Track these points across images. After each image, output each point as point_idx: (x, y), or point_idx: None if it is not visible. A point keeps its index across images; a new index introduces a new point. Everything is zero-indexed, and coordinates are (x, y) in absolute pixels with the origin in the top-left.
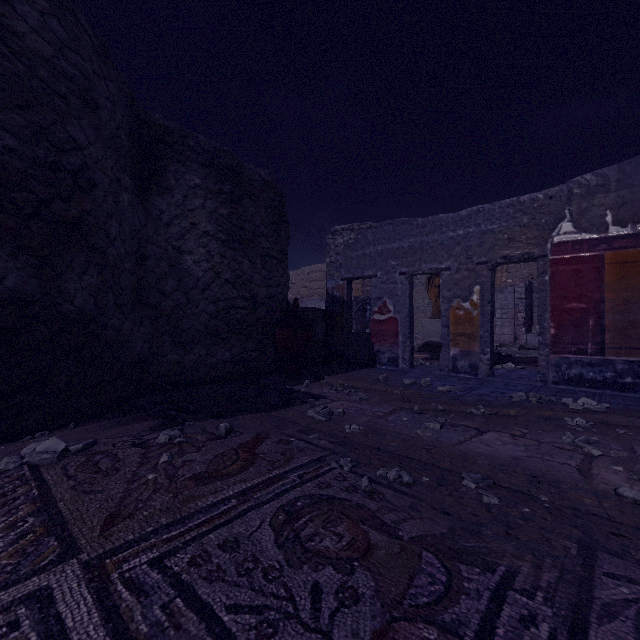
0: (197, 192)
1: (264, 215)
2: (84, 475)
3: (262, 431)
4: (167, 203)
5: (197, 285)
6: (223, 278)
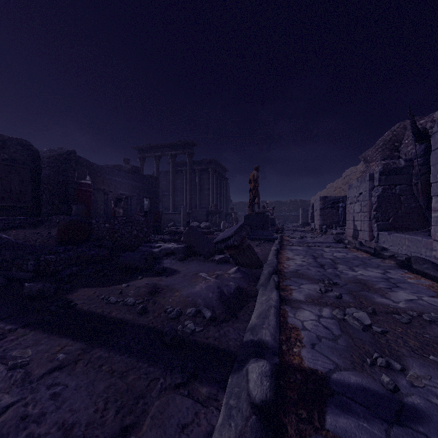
0: None
1: None
2: None
3: None
4: None
5: None
6: None
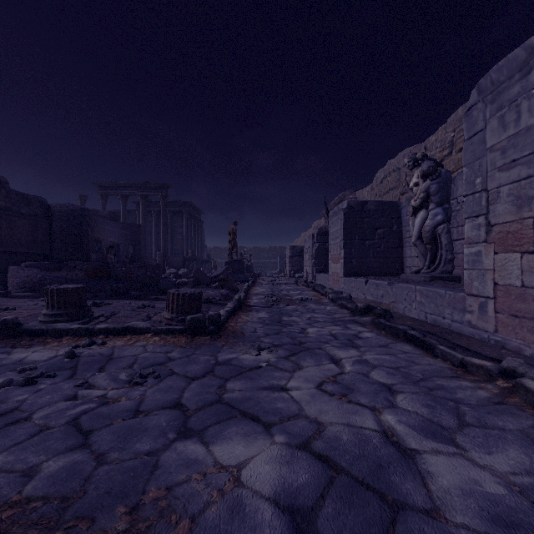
0: None
1: None
2: None
3: None
4: None
5: None
6: None
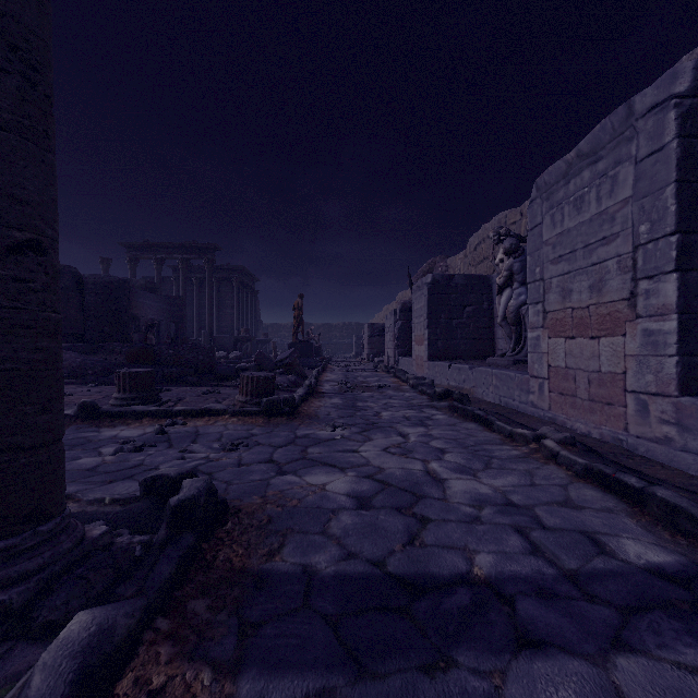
0: None
1: None
2: None
3: None
4: None
5: None
6: None
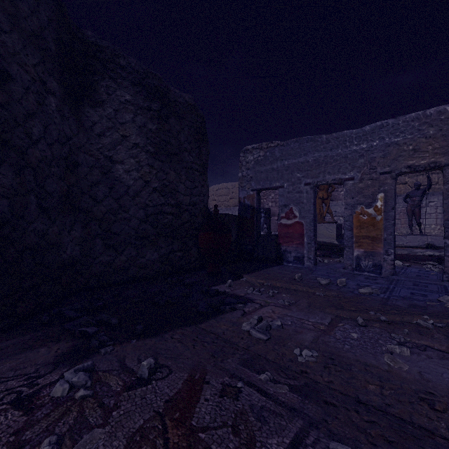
0: (128, 107)
1: (188, 133)
2: None
3: (196, 365)
4: (99, 115)
5: (128, 192)
6: (152, 186)
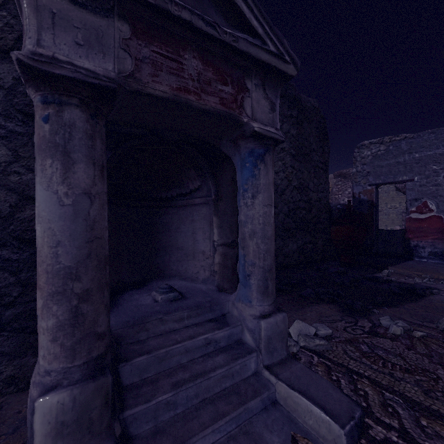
0: None
1: (314, 134)
2: (402, 375)
3: None
4: None
5: (277, 190)
6: (292, 185)
